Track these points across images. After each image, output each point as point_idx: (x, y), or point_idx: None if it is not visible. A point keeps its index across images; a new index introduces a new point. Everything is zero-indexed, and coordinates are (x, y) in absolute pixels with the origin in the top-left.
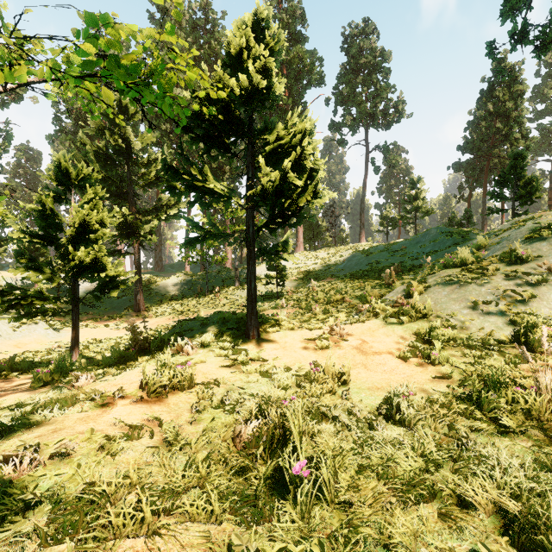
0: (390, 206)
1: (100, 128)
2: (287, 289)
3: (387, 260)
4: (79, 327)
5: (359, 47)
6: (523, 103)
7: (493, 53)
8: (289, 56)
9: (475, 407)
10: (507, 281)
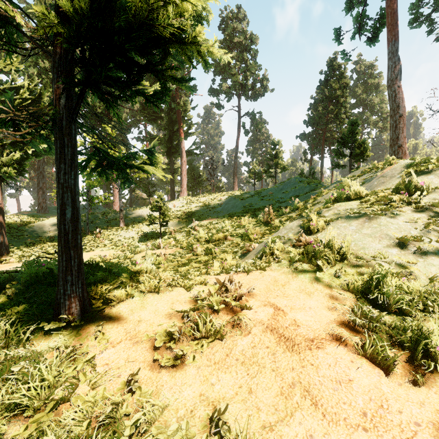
0: (256, 162)
1: None
2: (171, 229)
3: (258, 203)
4: None
5: (233, 28)
6: (347, 93)
7: (339, 38)
8: None
9: None
10: (418, 213)
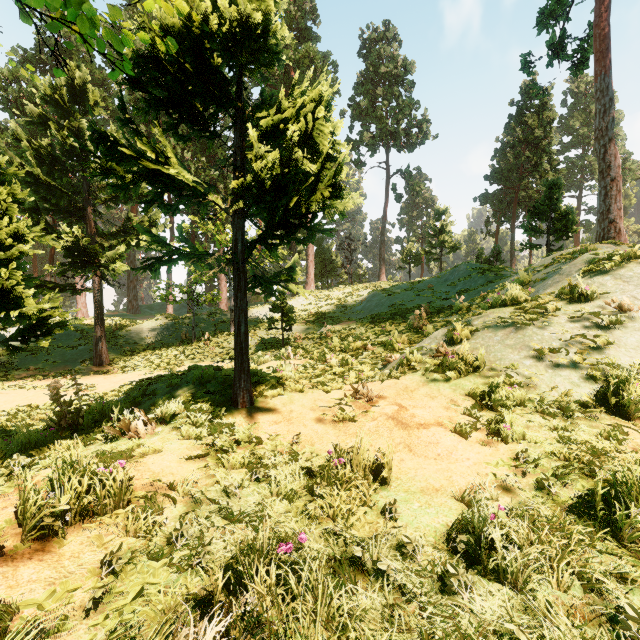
0: (413, 240)
1: (43, 120)
2: (295, 335)
3: (412, 301)
4: (10, 388)
5: (379, 54)
6: (552, 131)
7: (528, 67)
8: (297, 55)
9: (603, 526)
10: (572, 323)
